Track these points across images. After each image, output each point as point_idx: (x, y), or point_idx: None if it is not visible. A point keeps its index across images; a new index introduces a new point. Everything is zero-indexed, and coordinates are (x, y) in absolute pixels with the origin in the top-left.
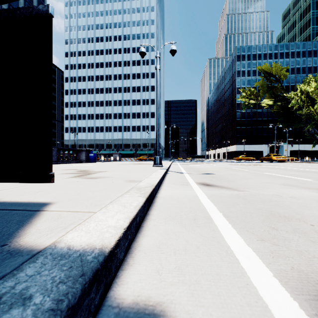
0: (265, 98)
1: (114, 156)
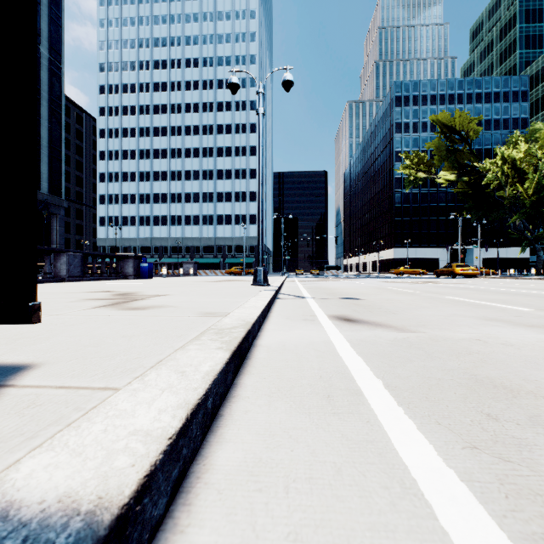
0: (443, 169)
1: (185, 267)
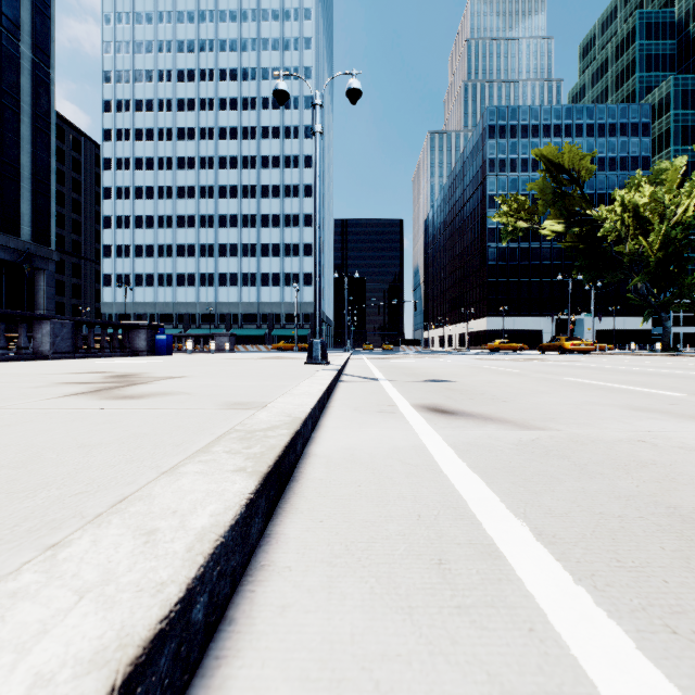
0: (548, 217)
1: (218, 340)
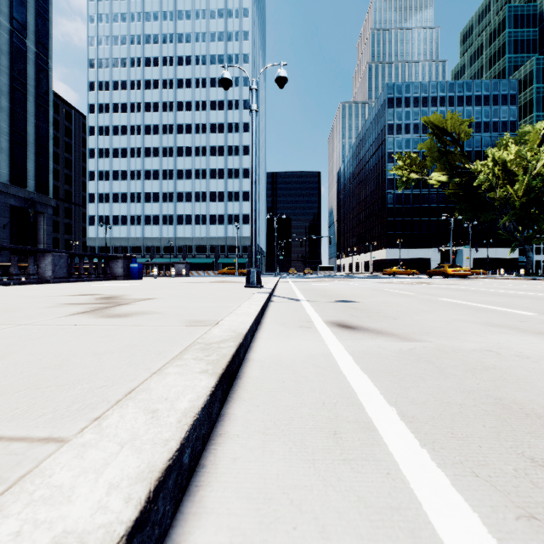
0: (435, 170)
1: (177, 267)
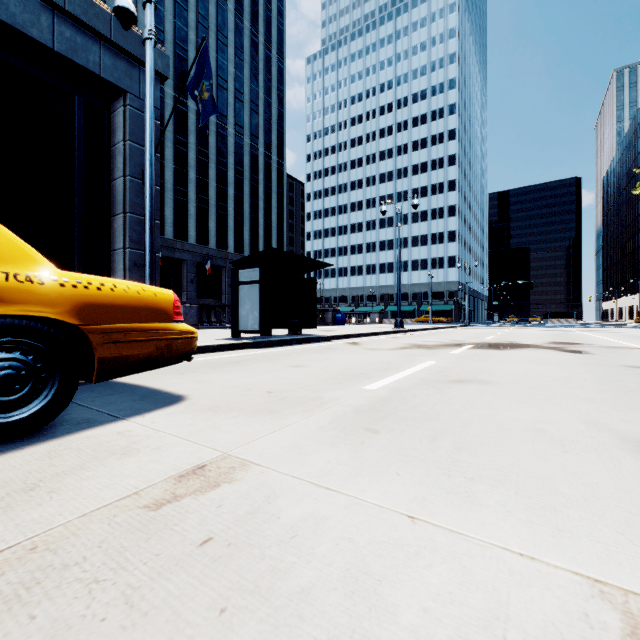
0: None
1: (372, 316)
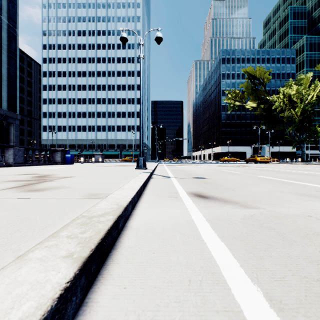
0: (249, 100)
1: (96, 157)
